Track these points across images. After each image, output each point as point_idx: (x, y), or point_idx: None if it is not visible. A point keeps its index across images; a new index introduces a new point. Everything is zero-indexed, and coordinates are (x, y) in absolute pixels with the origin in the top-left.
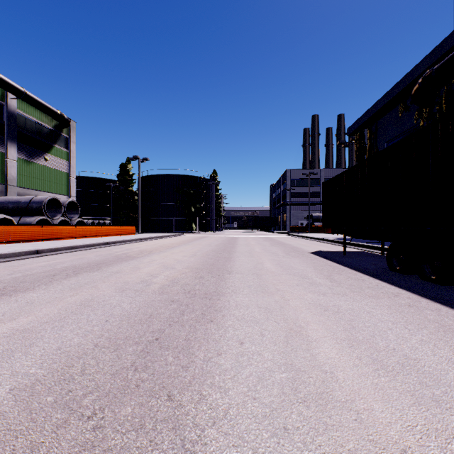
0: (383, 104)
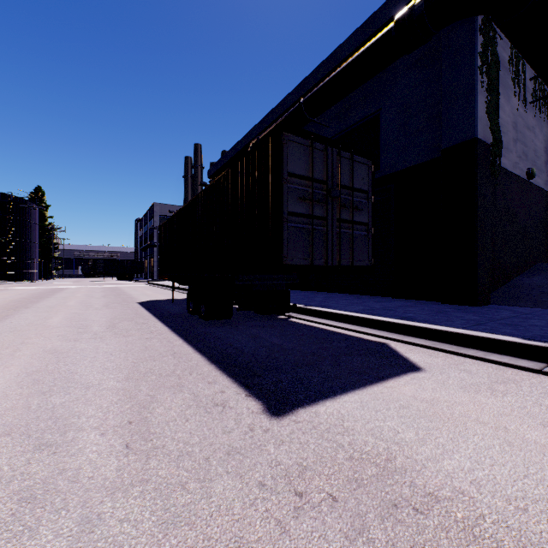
0: (232, 156)
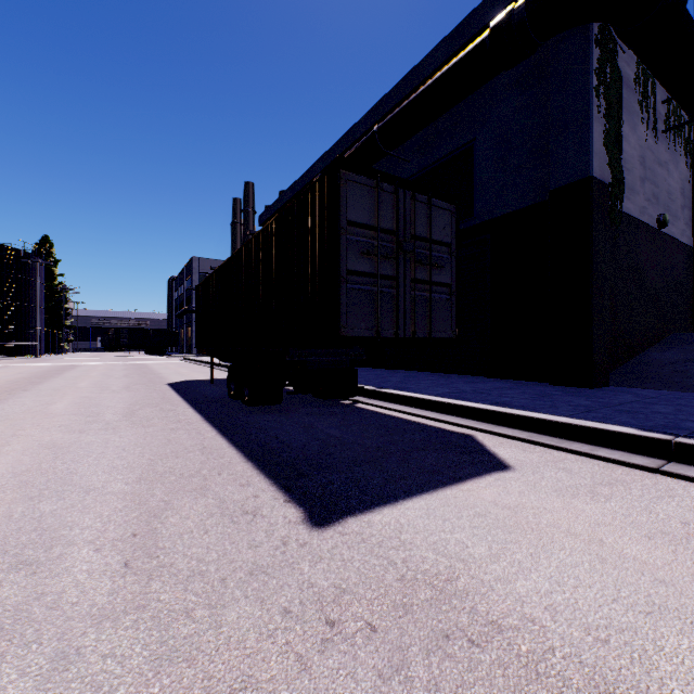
0: (290, 197)
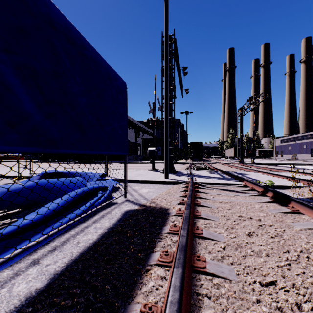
0: None
